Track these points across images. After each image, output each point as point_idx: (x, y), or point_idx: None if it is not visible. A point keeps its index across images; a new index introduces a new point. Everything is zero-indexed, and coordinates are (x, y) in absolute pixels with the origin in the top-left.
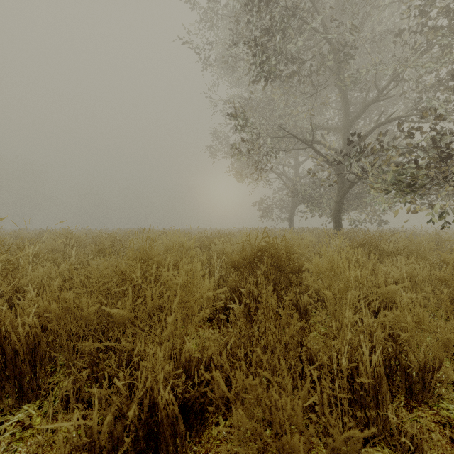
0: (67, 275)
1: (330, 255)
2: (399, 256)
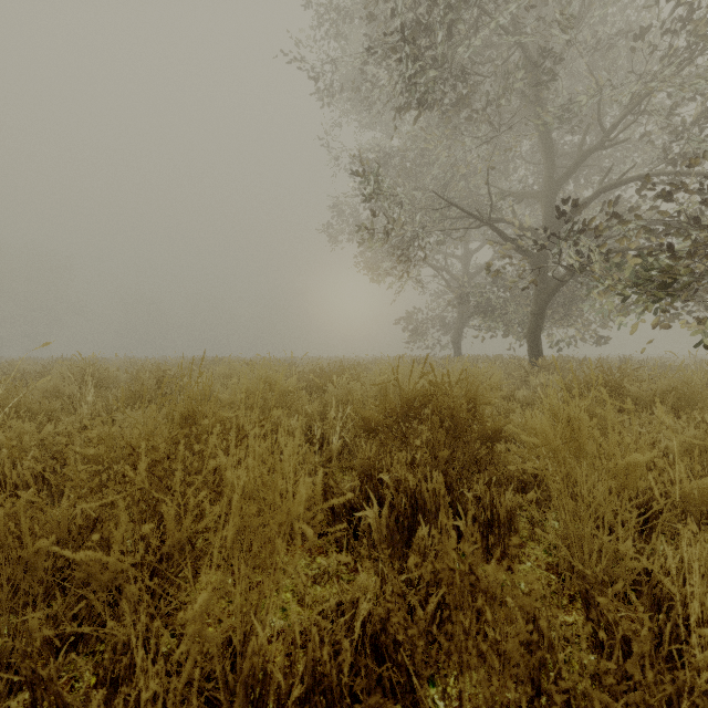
0: (52, 446)
1: (568, 412)
2: (662, 406)
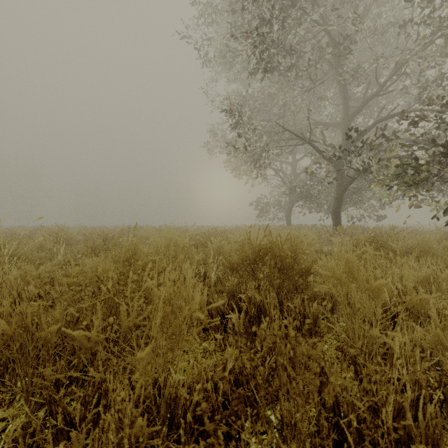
0: (45, 278)
1: (347, 257)
2: (410, 255)
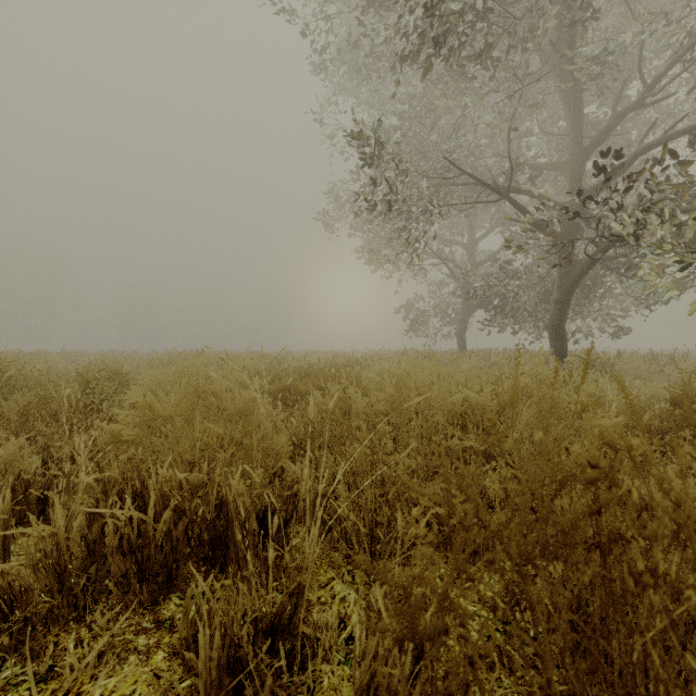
0: None
1: None
2: None
